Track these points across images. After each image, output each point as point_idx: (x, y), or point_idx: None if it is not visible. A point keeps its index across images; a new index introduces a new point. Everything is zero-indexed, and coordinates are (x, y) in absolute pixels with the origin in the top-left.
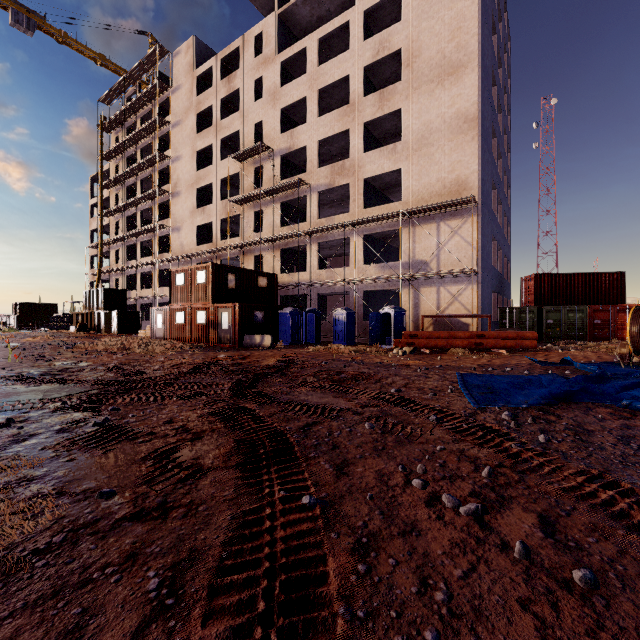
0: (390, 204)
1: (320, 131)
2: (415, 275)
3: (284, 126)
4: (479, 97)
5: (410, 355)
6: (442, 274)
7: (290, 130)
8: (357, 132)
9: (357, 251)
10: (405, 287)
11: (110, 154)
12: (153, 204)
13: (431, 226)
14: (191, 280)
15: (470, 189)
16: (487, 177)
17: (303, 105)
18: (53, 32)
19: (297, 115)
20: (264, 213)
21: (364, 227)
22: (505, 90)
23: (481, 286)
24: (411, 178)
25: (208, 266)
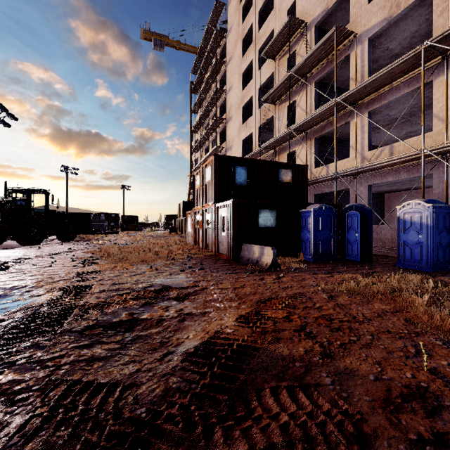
0: None
1: None
2: None
3: None
4: None
5: None
6: None
7: None
8: None
9: None
10: None
11: (196, 107)
12: (217, 134)
13: None
14: (202, 180)
15: None
16: None
17: None
18: (173, 44)
19: None
20: (297, 103)
21: None
22: None
23: None
24: None
25: (212, 159)
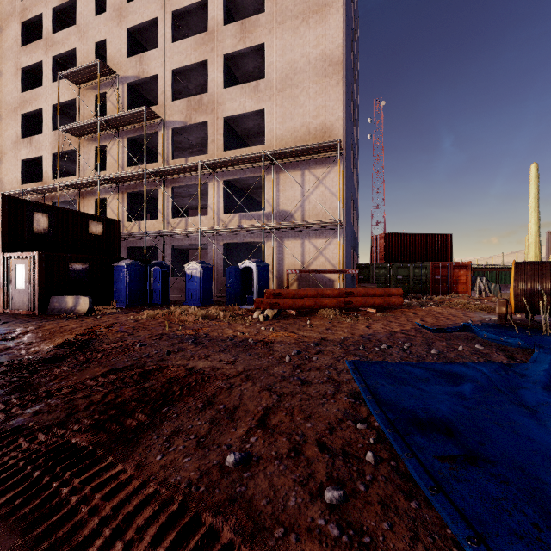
0: (252, 147)
1: (174, 59)
2: (279, 225)
3: (134, 51)
4: (344, 40)
5: (274, 320)
6: (308, 225)
7: (139, 54)
8: (216, 64)
9: (216, 198)
10: (268, 239)
11: None
12: None
13: (296, 174)
14: None
15: (335, 136)
16: (349, 131)
17: (156, 31)
18: None
19: (150, 43)
20: (107, 149)
21: (224, 171)
22: (357, 67)
23: (345, 240)
24: (275, 120)
25: None
